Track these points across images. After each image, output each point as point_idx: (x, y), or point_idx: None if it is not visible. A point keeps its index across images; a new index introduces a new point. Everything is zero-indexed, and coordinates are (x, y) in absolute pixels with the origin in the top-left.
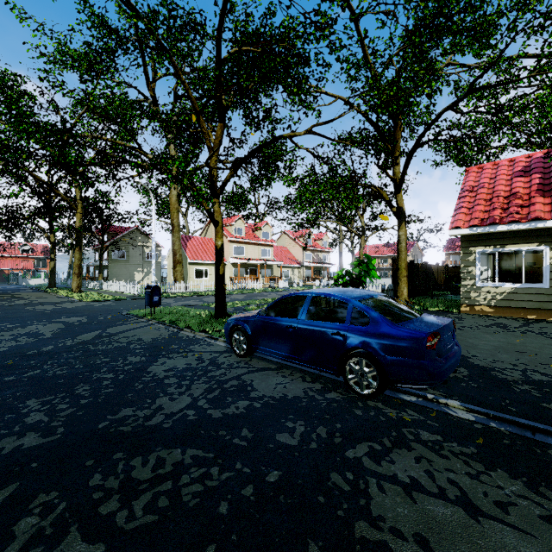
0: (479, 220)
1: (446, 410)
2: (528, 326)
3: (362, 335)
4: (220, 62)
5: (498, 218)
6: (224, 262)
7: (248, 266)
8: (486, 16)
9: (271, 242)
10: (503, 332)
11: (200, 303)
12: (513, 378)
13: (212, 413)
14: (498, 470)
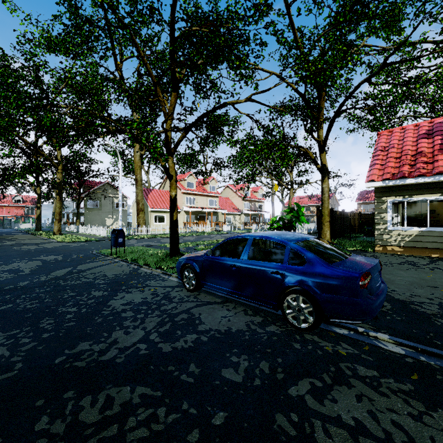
0: (390, 174)
1: (377, 344)
2: (434, 263)
3: (299, 275)
4: (173, 40)
5: (406, 173)
6: (179, 210)
7: (198, 214)
8: (397, 3)
9: (216, 194)
10: (414, 269)
11: (158, 243)
12: (432, 311)
13: (162, 347)
14: (439, 410)
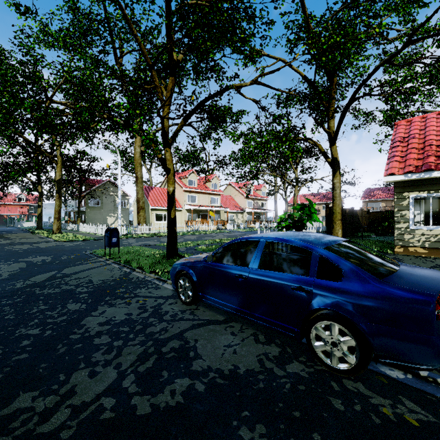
0: (413, 167)
1: None
2: None
3: (335, 294)
4: (170, 14)
5: (433, 165)
6: (180, 208)
7: (200, 212)
8: None
9: (219, 192)
10: None
11: (157, 243)
12: None
13: (137, 405)
14: None
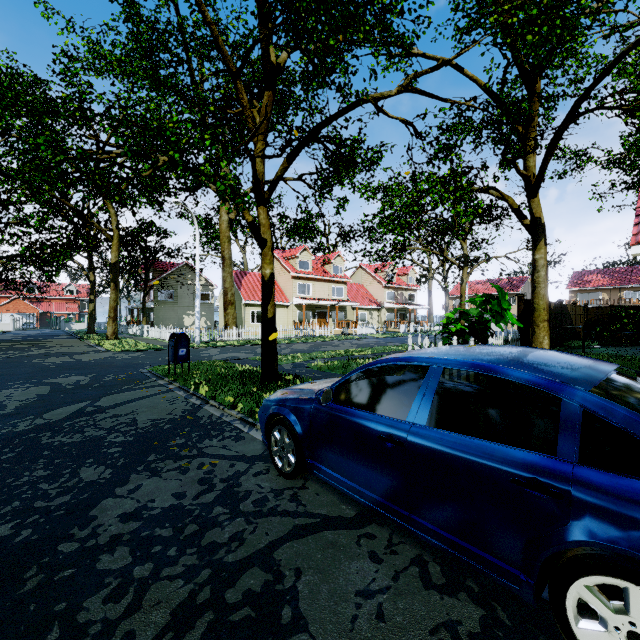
0: None
1: None
2: None
3: None
4: None
5: None
6: (286, 303)
7: (316, 308)
8: None
9: (344, 279)
10: None
11: (251, 355)
12: None
13: None
14: None
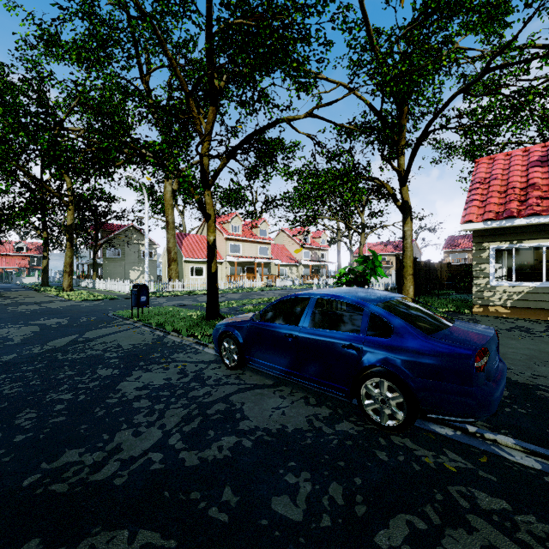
0: (494, 213)
1: (498, 452)
2: None
3: (384, 350)
4: (211, 36)
5: (515, 211)
6: (221, 260)
7: (245, 265)
8: None
9: (268, 240)
10: (529, 337)
11: (194, 302)
12: None
13: (186, 458)
14: None
